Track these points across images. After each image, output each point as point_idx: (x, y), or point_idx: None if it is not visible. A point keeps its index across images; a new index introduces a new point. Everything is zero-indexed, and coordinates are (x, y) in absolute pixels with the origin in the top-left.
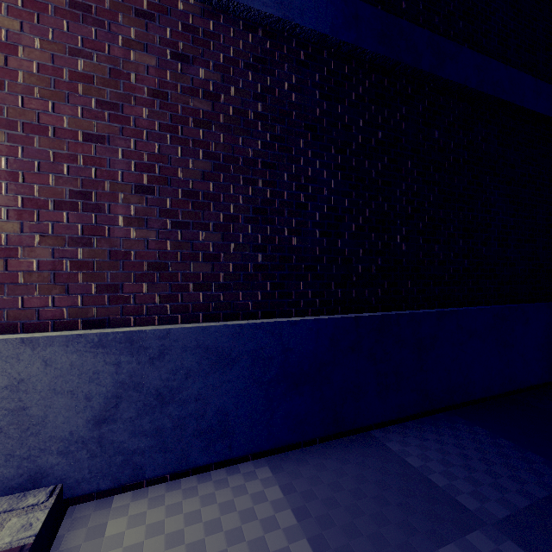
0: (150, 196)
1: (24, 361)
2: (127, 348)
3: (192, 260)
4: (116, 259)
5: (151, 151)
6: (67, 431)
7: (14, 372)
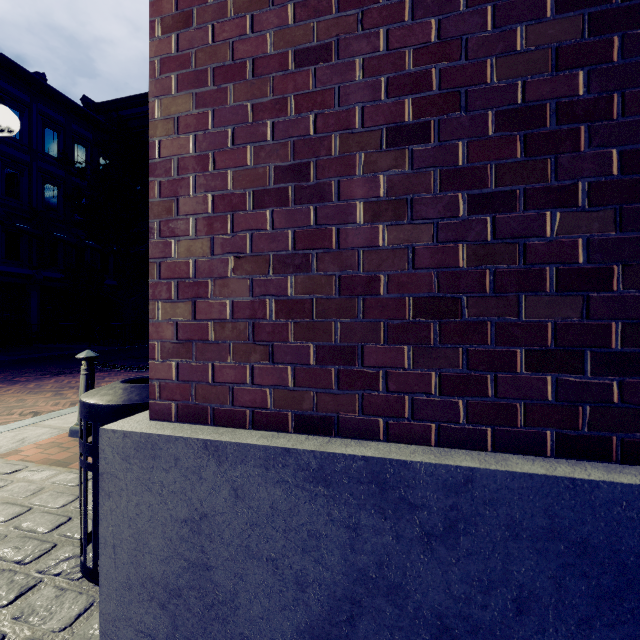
0: (418, 145)
1: (207, 482)
2: (372, 497)
3: (523, 290)
4: (349, 293)
5: (420, 42)
6: (267, 636)
7: (195, 497)
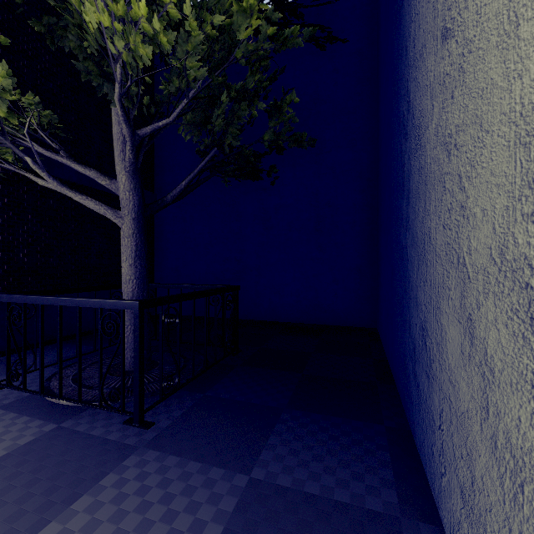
0: None
1: None
2: None
3: None
4: None
5: None
6: None
7: None
